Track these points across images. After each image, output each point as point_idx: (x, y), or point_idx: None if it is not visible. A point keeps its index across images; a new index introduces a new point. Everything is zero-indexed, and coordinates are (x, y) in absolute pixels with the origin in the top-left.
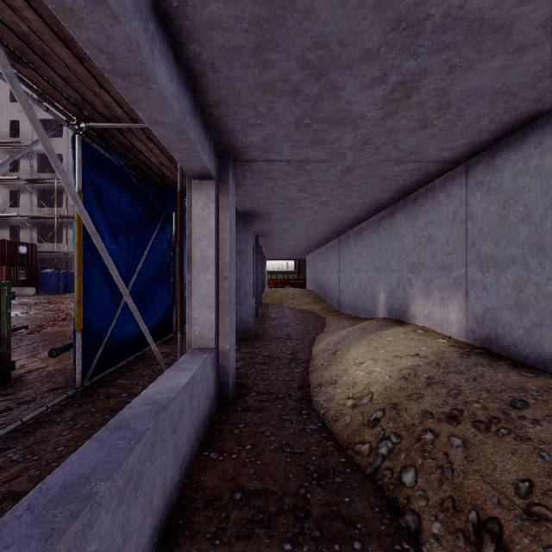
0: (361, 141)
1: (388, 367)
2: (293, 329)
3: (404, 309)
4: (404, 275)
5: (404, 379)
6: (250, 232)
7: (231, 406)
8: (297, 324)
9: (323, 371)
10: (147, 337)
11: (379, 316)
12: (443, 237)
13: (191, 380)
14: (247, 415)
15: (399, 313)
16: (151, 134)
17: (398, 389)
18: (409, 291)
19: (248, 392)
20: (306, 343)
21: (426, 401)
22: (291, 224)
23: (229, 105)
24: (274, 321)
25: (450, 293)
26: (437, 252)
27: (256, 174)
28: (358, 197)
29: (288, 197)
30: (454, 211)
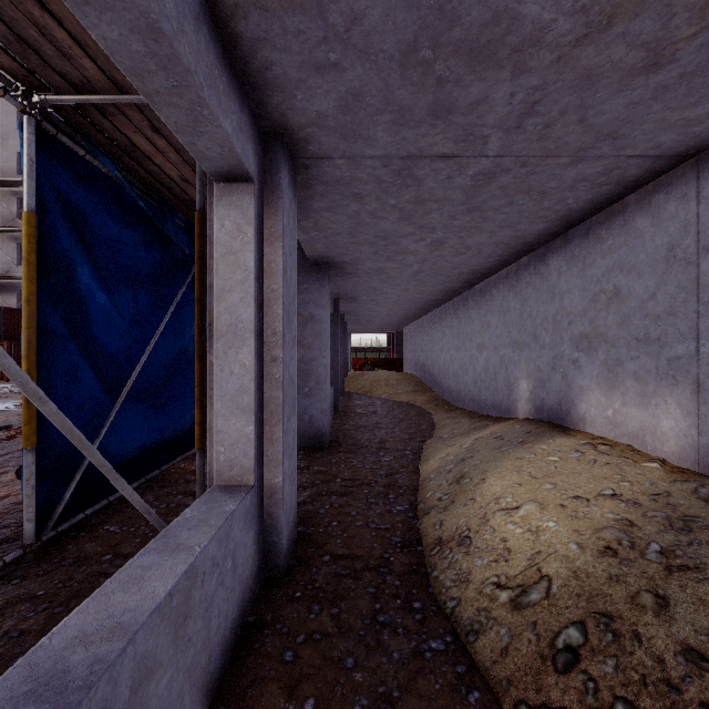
0: (522, 108)
1: (570, 523)
2: (388, 433)
3: (566, 407)
4: (566, 354)
5: (610, 552)
6: (325, 290)
7: (285, 588)
8: (393, 424)
9: (442, 513)
10: (110, 478)
11: (520, 415)
12: (645, 290)
13: (184, 581)
14: (312, 610)
15: (556, 413)
16: (156, 118)
17: (606, 578)
18: (574, 380)
19: (317, 553)
20: (409, 457)
21: (680, 618)
22: (386, 280)
23: (270, 7)
24: (361, 419)
25: (661, 385)
26: (632, 315)
27: (331, 187)
28: (492, 231)
29: (382, 232)
30: (671, 244)
